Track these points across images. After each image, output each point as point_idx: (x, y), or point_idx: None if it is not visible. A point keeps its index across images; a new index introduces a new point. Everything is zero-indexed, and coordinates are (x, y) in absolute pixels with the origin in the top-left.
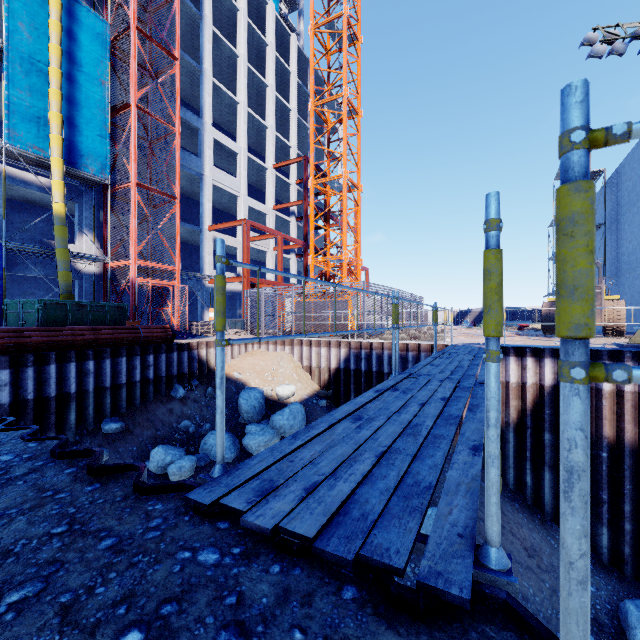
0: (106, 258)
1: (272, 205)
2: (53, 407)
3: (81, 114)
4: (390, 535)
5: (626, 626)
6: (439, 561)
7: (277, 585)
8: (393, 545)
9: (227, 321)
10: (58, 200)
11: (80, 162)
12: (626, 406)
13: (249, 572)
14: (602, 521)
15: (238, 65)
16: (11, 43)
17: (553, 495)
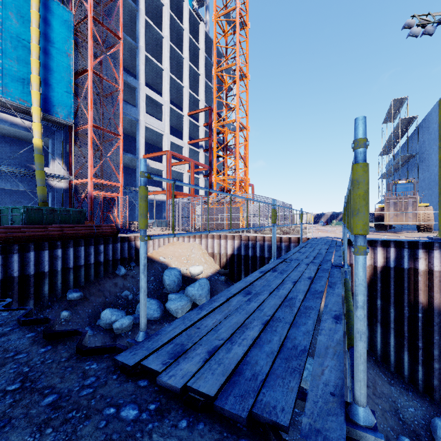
0: (71, 177)
1: (187, 141)
2: (32, 282)
3: (53, 77)
4: (276, 394)
5: (436, 436)
6: (317, 419)
7: (184, 440)
8: (279, 403)
9: (155, 221)
10: (37, 136)
11: (53, 110)
12: (435, 281)
13: (161, 427)
14: (418, 362)
15: (163, 43)
16: (4, 26)
17: (383, 343)
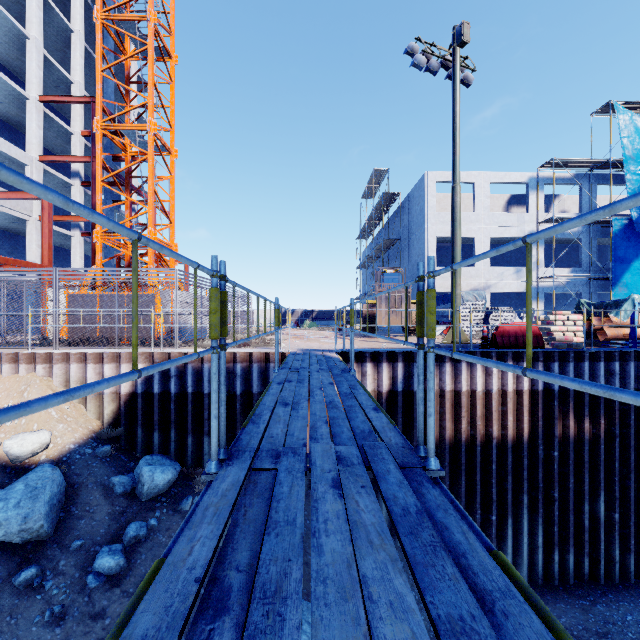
0: None
1: (37, 154)
2: None
3: None
4: None
5: None
6: None
7: None
8: None
9: None
10: None
11: None
12: (447, 405)
13: None
14: None
15: None
16: None
17: None
